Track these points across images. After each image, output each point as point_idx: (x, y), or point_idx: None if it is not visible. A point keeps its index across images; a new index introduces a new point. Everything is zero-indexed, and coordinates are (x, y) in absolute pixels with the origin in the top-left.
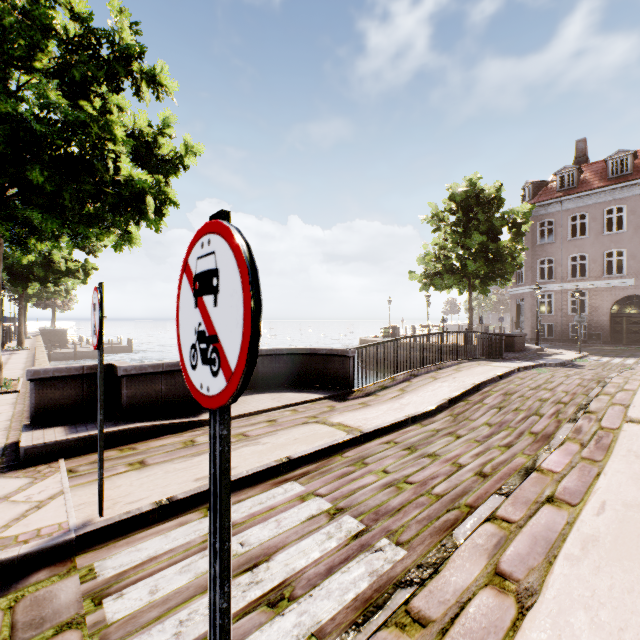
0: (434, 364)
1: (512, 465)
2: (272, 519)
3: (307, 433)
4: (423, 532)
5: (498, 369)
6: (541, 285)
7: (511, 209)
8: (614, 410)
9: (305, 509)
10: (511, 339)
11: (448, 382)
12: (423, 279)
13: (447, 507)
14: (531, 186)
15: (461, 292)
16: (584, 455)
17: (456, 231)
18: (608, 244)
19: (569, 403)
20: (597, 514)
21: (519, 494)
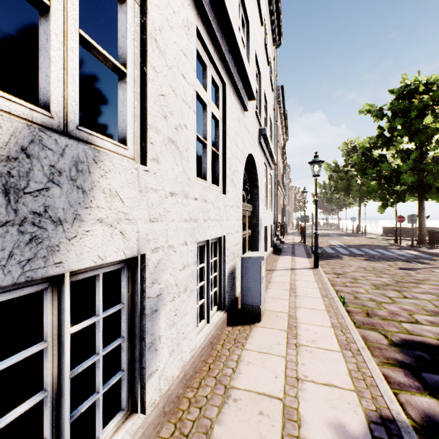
0: None
1: None
2: None
3: None
4: None
5: None
6: None
7: None
8: None
9: None
10: None
11: None
12: None
13: None
14: None
15: None
16: None
17: None
18: None
19: None
20: None
21: None
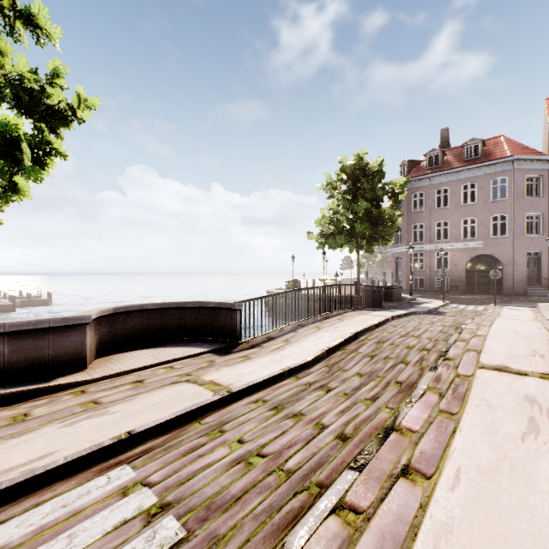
0: (321, 314)
1: (374, 422)
2: (65, 534)
3: (170, 396)
4: (256, 535)
5: (375, 318)
6: (414, 246)
7: (390, 181)
8: (469, 356)
9: (120, 510)
10: (390, 290)
11: (330, 332)
12: (319, 239)
13: (295, 489)
14: (407, 164)
15: (351, 251)
16: (442, 407)
17: (346, 198)
18: (464, 213)
19: (432, 350)
20: (452, 488)
21: (374, 466)
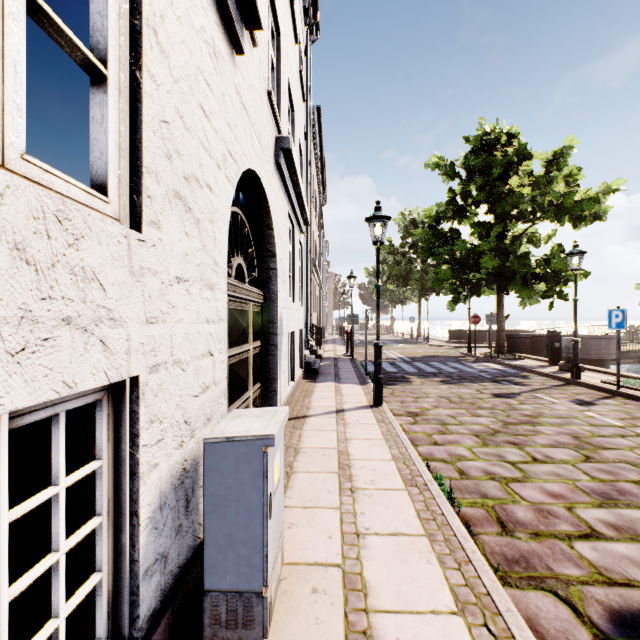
0: None
1: None
2: None
3: None
4: None
5: None
6: None
7: None
8: None
9: None
10: None
11: None
12: None
13: None
14: None
15: None
16: None
17: None
18: None
19: None
20: None
21: None
